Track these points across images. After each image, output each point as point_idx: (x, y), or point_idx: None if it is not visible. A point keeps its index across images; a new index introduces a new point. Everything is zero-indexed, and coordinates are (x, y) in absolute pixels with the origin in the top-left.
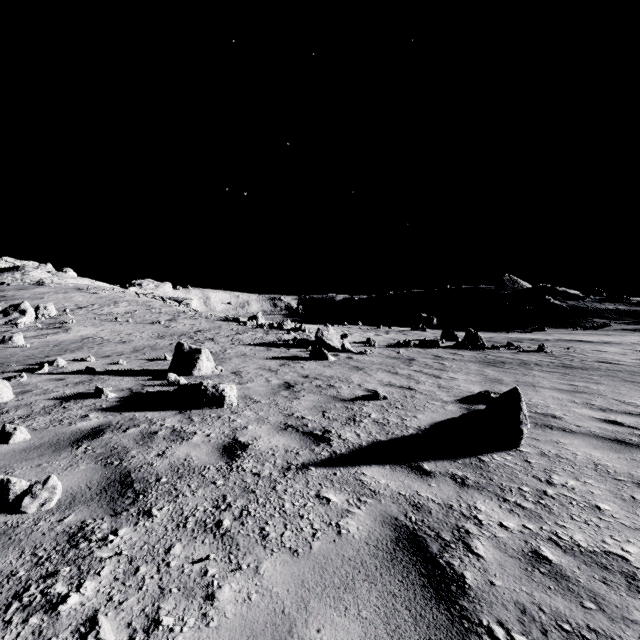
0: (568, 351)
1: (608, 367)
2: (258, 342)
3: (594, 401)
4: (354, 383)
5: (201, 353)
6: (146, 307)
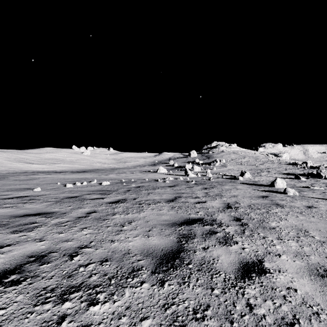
0: None
1: None
2: (288, 173)
3: None
4: None
5: (246, 172)
6: (255, 159)
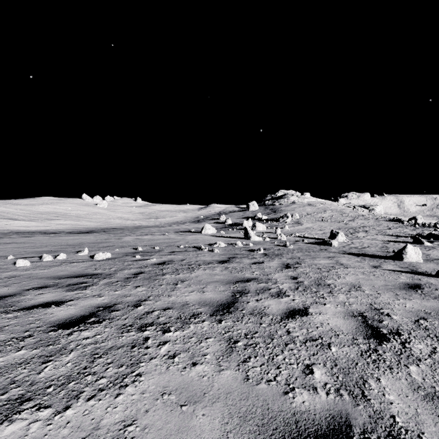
0: None
1: None
2: (396, 234)
3: None
4: None
5: (339, 233)
6: (340, 213)
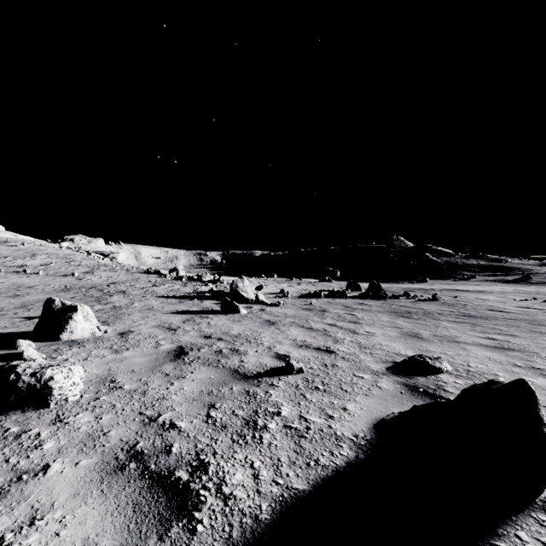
0: (457, 300)
1: (503, 315)
2: (172, 294)
3: (536, 363)
4: (263, 345)
5: (76, 311)
6: (66, 260)
